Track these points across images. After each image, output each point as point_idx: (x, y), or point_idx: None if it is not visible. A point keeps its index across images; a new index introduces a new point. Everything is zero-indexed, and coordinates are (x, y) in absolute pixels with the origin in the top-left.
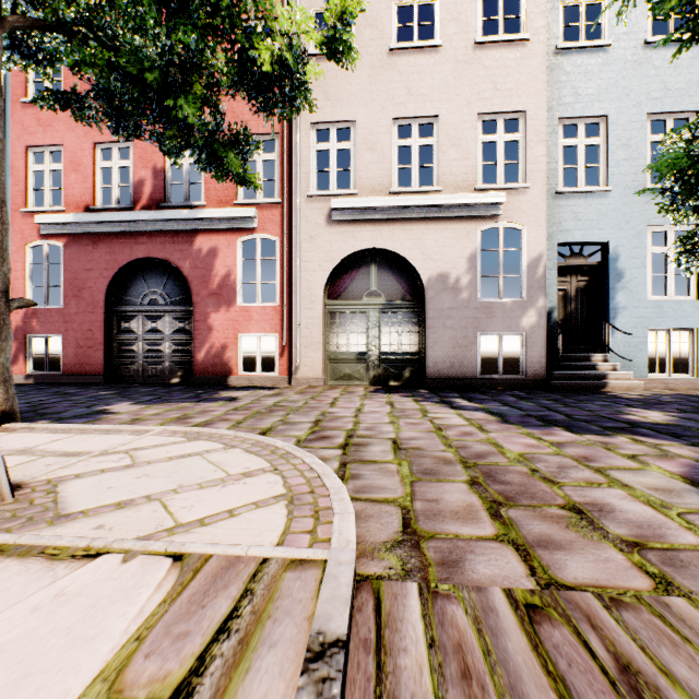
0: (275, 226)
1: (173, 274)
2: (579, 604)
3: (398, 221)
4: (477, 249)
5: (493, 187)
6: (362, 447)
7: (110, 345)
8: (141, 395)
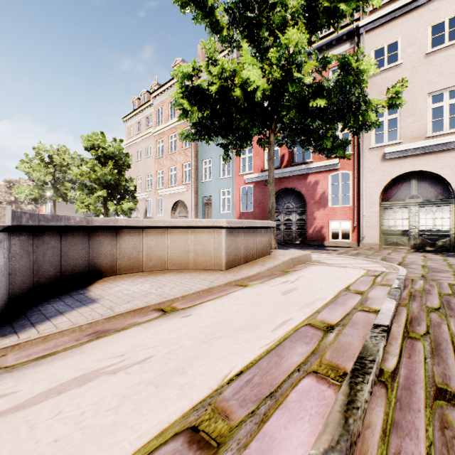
0: (349, 166)
1: (296, 194)
2: None
3: (431, 153)
4: None
5: None
6: (406, 265)
7: None
8: (293, 247)
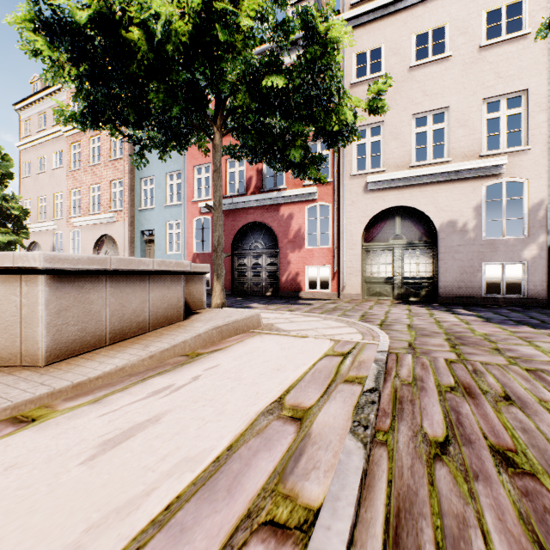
0: (329, 197)
1: (267, 230)
2: (471, 363)
3: (416, 185)
4: (482, 200)
5: (496, 152)
6: (390, 325)
7: (233, 273)
8: (258, 301)
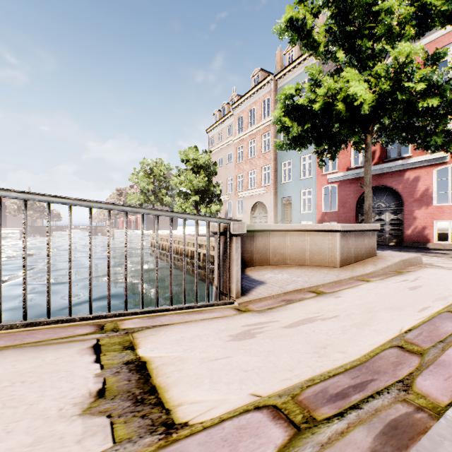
0: None
1: (389, 192)
2: None
3: None
4: None
5: None
6: None
7: None
8: (388, 248)
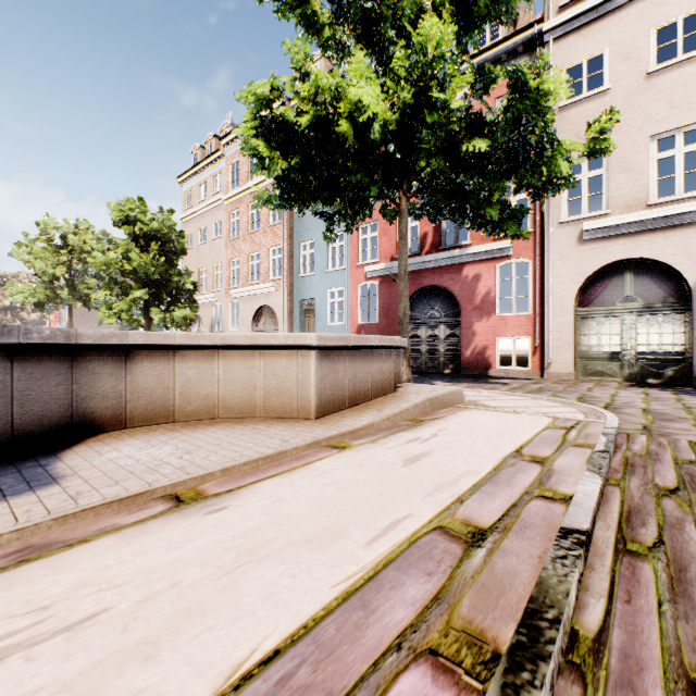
0: (528, 251)
1: (445, 296)
2: None
3: (656, 230)
4: None
5: None
6: (618, 409)
7: None
8: (439, 378)
